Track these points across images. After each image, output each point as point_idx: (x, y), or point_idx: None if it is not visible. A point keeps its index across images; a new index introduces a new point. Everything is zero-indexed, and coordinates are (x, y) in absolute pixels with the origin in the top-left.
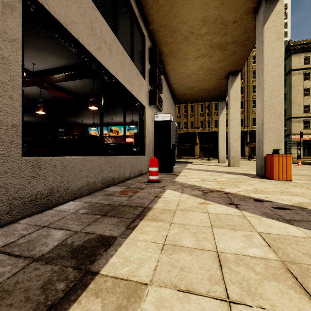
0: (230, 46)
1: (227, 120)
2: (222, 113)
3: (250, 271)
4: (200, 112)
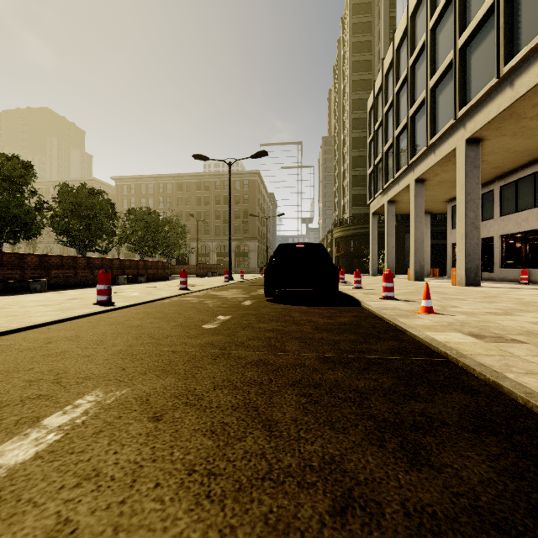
0: (531, 114)
1: None
2: None
3: None
4: None
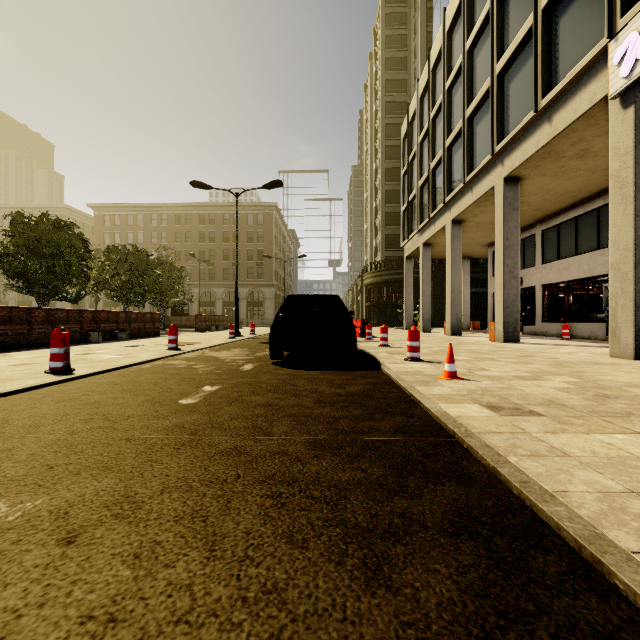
0: (570, 153)
1: None
2: None
3: None
4: None
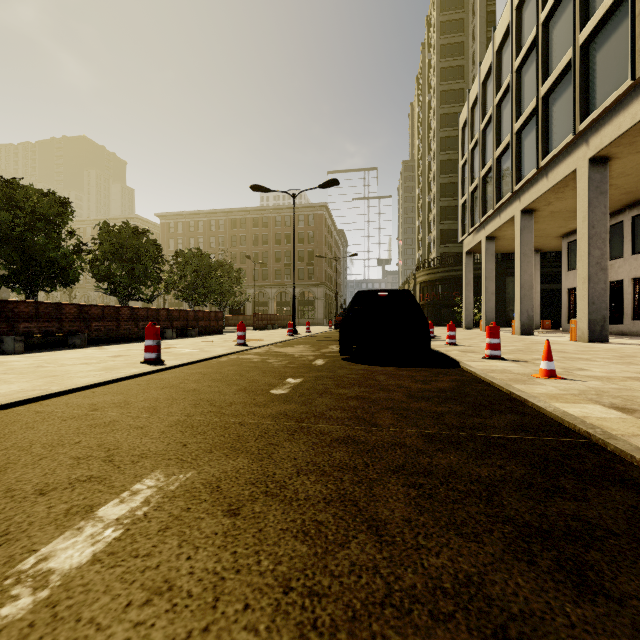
0: None
1: None
2: None
3: None
4: None
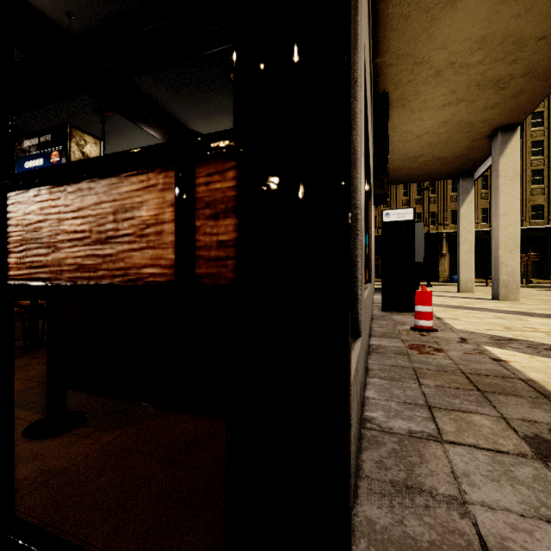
0: (517, 82)
1: (454, 211)
2: (466, 202)
3: None
4: (402, 198)
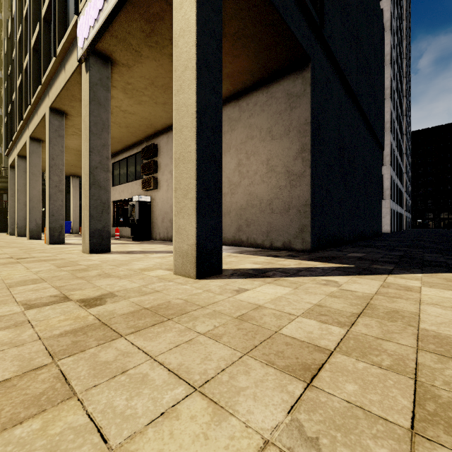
0: None
1: None
2: None
3: (75, 238)
4: None
